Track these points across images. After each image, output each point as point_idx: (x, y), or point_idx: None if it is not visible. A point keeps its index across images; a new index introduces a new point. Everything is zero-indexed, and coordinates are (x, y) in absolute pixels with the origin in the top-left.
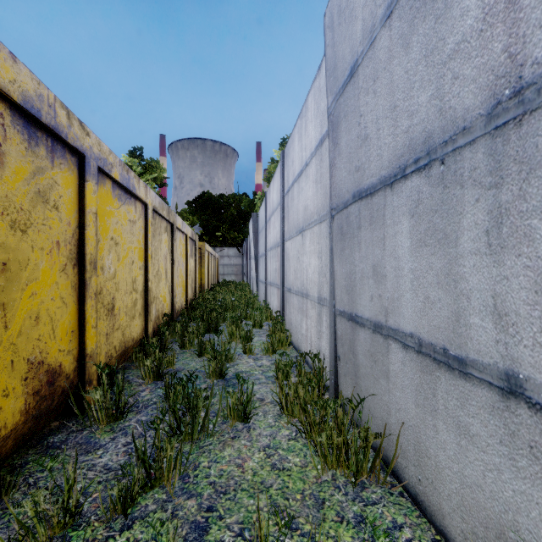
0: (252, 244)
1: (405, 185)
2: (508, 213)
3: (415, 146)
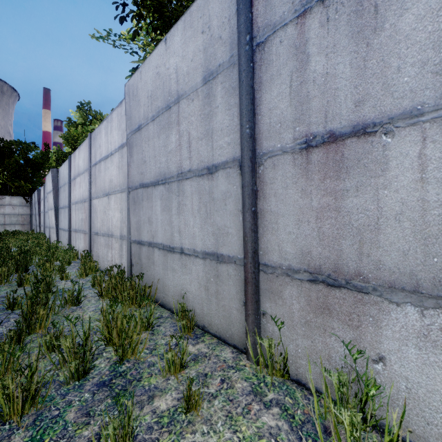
0: (51, 196)
1: (159, 188)
2: (181, 204)
3: (161, 175)
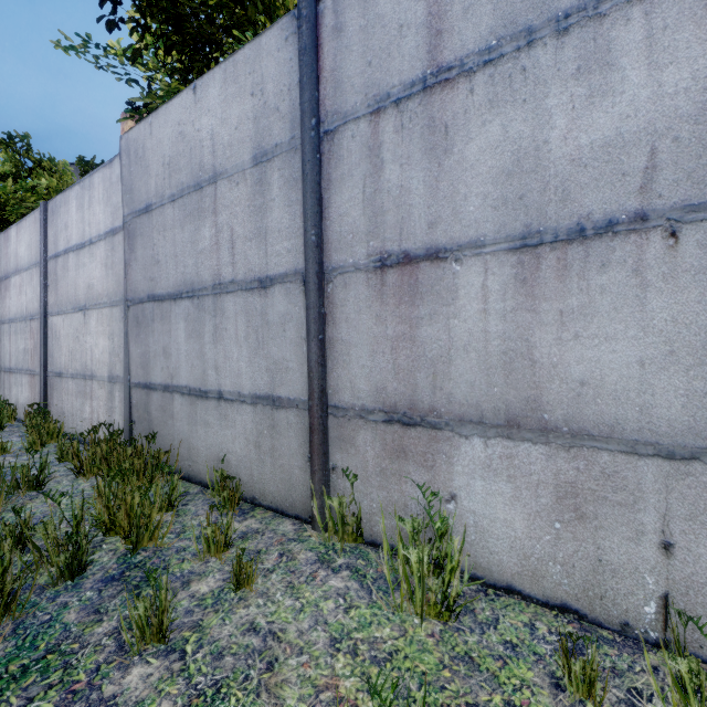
0: None
1: (182, 303)
2: (218, 328)
3: (187, 284)
